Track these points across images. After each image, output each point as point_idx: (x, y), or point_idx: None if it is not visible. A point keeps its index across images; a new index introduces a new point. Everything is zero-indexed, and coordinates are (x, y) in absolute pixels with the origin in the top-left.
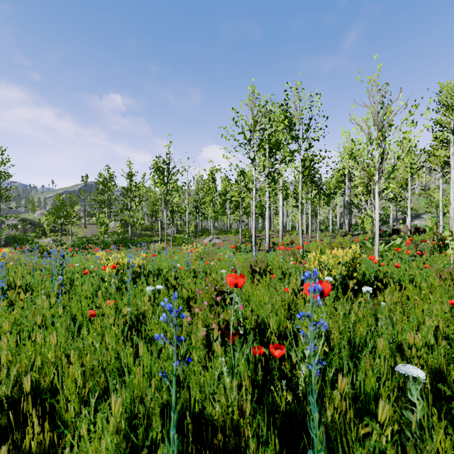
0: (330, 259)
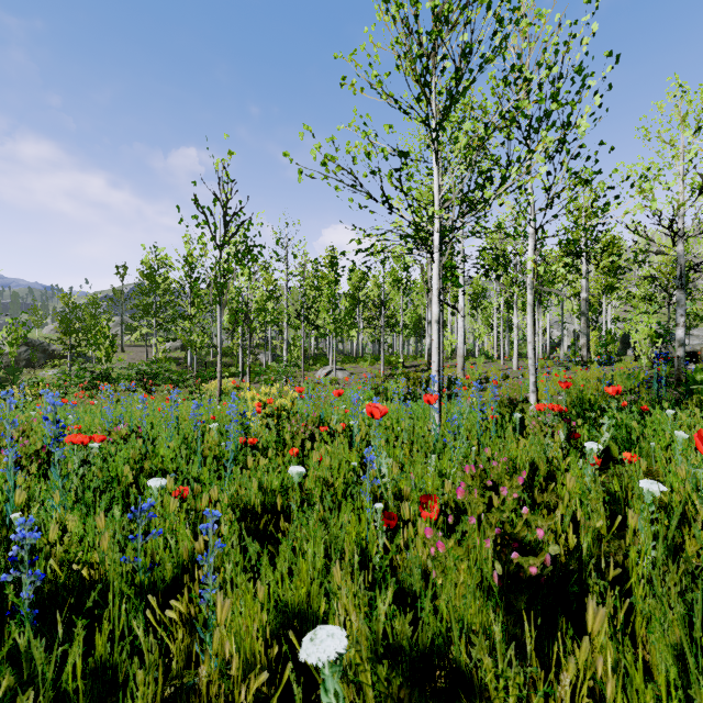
0: None
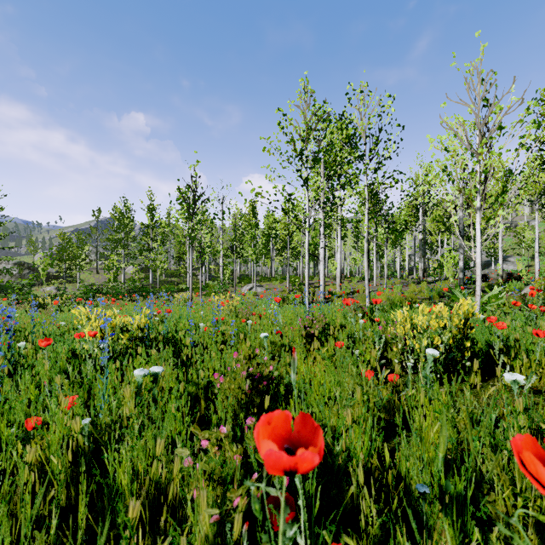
0: (431, 320)
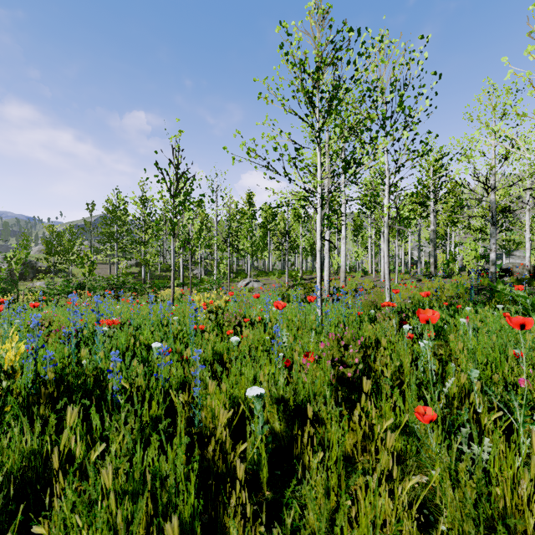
0: None
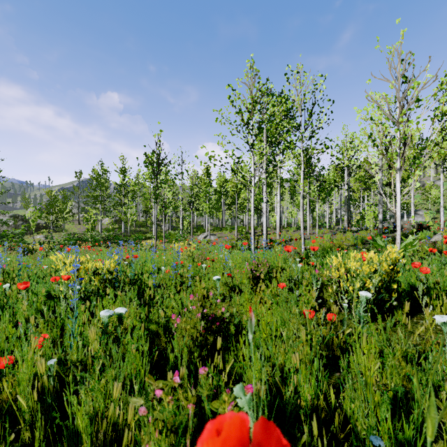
0: (363, 265)
